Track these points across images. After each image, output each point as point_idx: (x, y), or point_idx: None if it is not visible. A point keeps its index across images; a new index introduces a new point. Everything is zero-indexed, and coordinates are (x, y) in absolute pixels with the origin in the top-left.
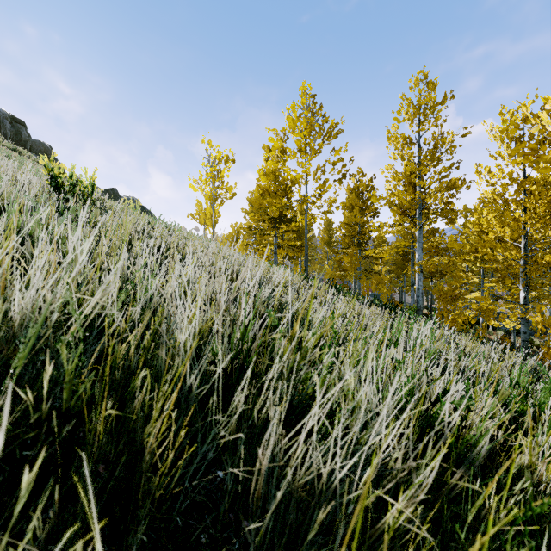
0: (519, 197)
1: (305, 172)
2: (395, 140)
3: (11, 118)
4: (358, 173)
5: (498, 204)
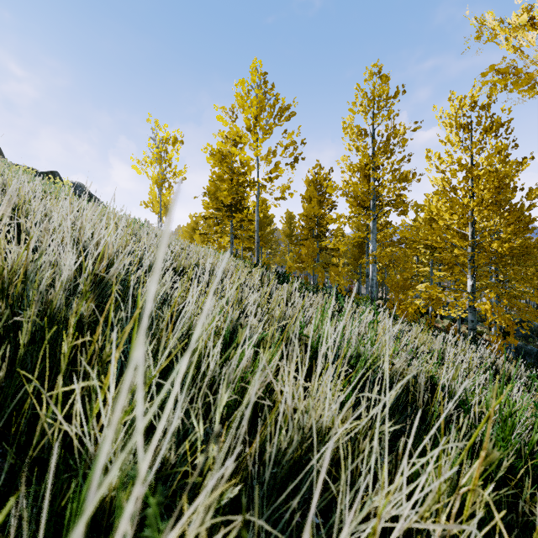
0: (467, 184)
1: (256, 155)
2: (350, 131)
3: None
4: (316, 166)
5: (447, 192)
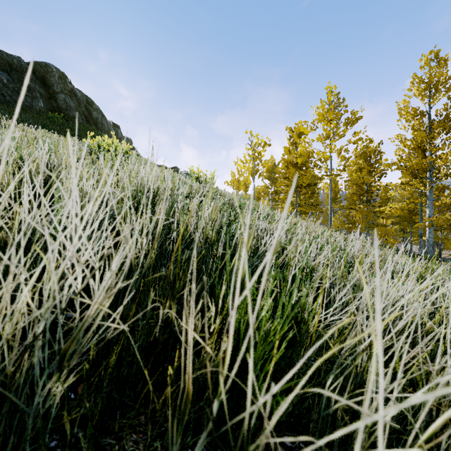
0: None
1: (330, 151)
2: (406, 114)
3: (112, 124)
4: (366, 140)
5: None
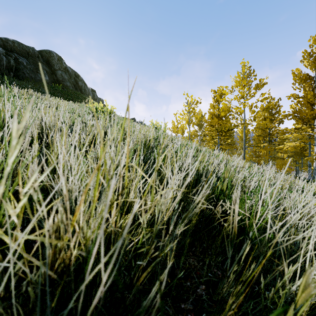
0: None
1: (244, 107)
2: (298, 79)
3: (91, 90)
4: (268, 98)
5: None
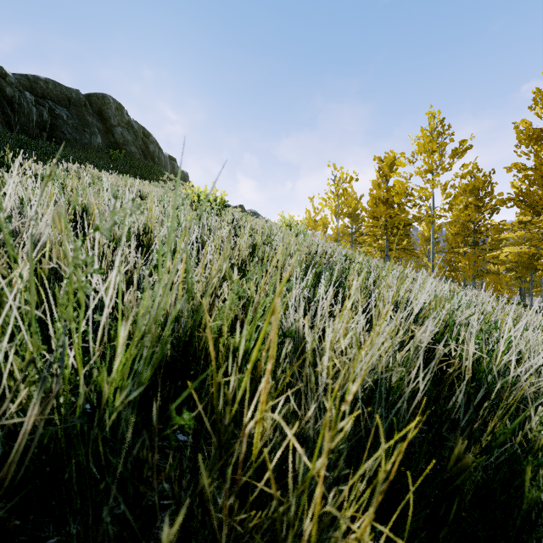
0: None
1: (432, 188)
2: (526, 139)
3: (169, 157)
4: (472, 169)
5: None
